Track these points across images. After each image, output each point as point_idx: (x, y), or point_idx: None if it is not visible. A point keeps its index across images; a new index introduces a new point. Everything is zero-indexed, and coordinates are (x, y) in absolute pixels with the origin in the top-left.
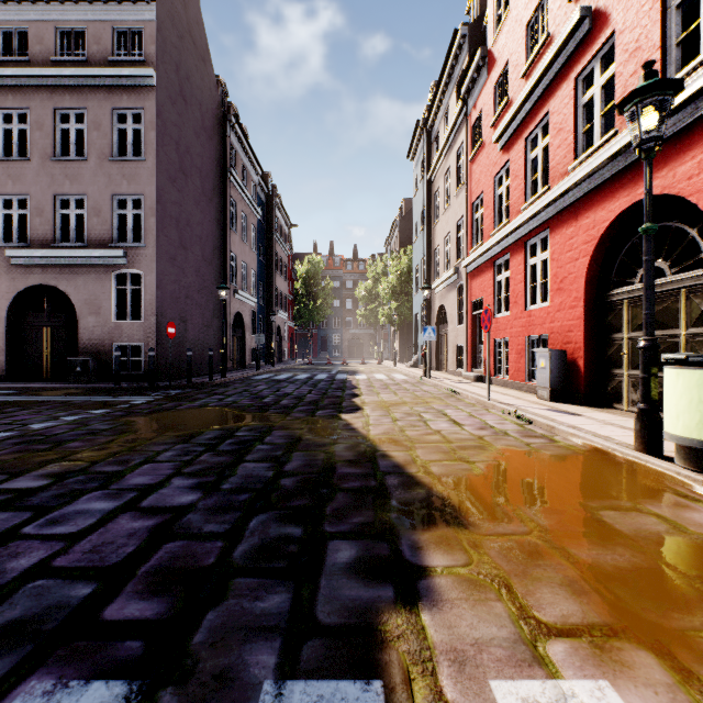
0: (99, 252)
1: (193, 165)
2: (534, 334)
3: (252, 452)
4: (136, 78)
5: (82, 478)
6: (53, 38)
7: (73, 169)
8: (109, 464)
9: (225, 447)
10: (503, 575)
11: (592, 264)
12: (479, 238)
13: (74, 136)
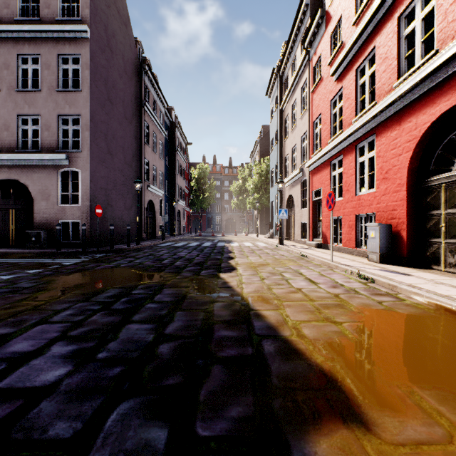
0: (48, 155)
1: (118, 97)
2: (363, 213)
3: (140, 310)
4: (75, 32)
5: None
6: (16, 4)
7: (30, 97)
8: (4, 325)
9: (118, 306)
10: None
11: (413, 157)
12: (318, 146)
13: (31, 74)
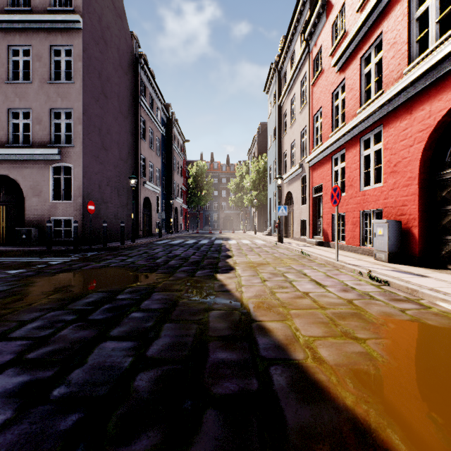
0: (40, 150)
1: (113, 91)
2: (368, 209)
3: (121, 322)
4: (67, 23)
5: None
6: None
7: (21, 90)
8: None
9: (97, 315)
10: None
11: (426, 148)
12: (319, 141)
13: (22, 66)
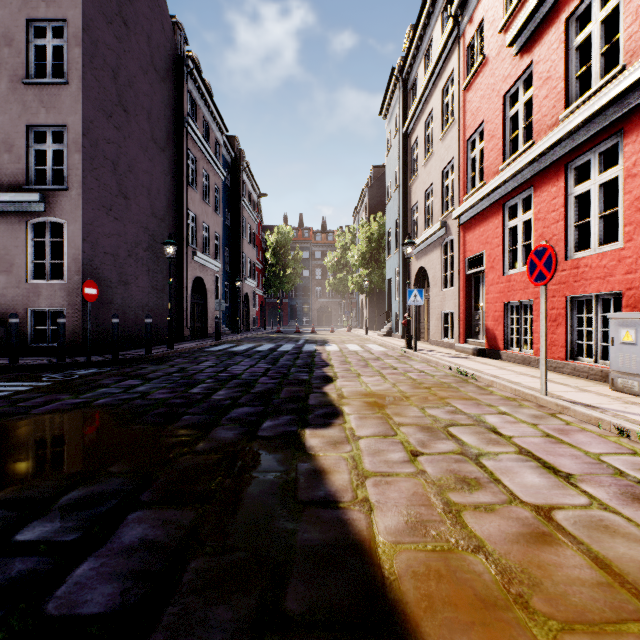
0: (9, 195)
1: (139, 104)
2: (586, 292)
3: None
4: None
5: None
6: None
7: None
8: None
9: None
10: None
11: None
12: (477, 180)
13: None
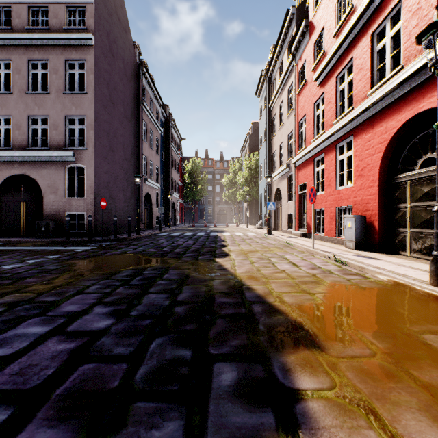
0: (57, 153)
1: (118, 98)
2: (342, 205)
3: (154, 285)
4: (81, 40)
5: (28, 306)
6: (27, 14)
7: (40, 99)
8: (50, 295)
9: (135, 282)
10: (366, 398)
11: (384, 157)
12: (303, 144)
13: (40, 78)
